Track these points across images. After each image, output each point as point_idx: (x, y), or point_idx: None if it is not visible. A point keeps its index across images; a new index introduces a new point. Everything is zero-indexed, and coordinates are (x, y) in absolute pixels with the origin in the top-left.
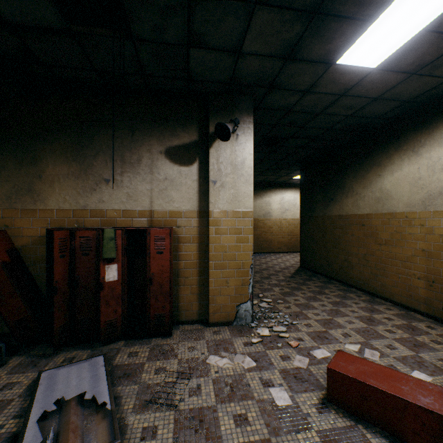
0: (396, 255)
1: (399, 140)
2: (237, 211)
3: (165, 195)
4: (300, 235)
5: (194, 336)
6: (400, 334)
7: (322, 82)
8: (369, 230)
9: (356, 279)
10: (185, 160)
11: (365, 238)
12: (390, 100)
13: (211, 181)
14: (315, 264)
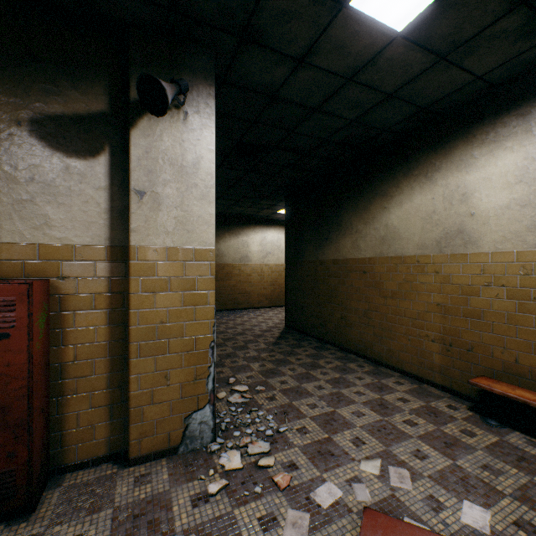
0: (406, 310)
1: (409, 163)
2: (185, 249)
3: (31, 213)
4: (286, 286)
5: (91, 499)
6: (424, 426)
7: (325, 46)
8: (372, 279)
9: (356, 342)
10: (78, 147)
11: (367, 289)
12: (406, 102)
13: (134, 191)
14: (306, 323)
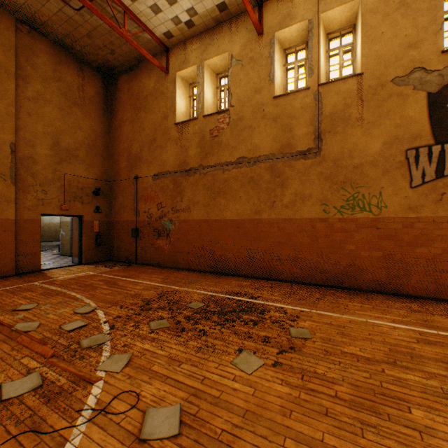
0: None
1: None
2: None
3: None
4: None
5: None
6: None
7: None
8: None
9: None
10: None
11: None
12: None
13: None
14: None
